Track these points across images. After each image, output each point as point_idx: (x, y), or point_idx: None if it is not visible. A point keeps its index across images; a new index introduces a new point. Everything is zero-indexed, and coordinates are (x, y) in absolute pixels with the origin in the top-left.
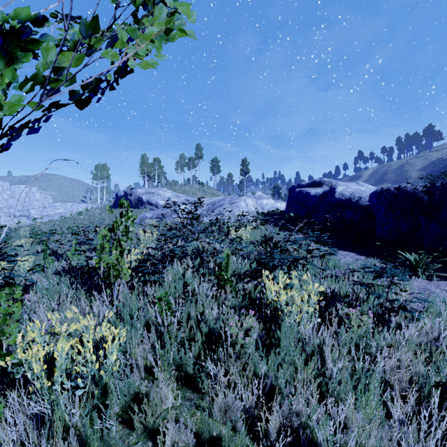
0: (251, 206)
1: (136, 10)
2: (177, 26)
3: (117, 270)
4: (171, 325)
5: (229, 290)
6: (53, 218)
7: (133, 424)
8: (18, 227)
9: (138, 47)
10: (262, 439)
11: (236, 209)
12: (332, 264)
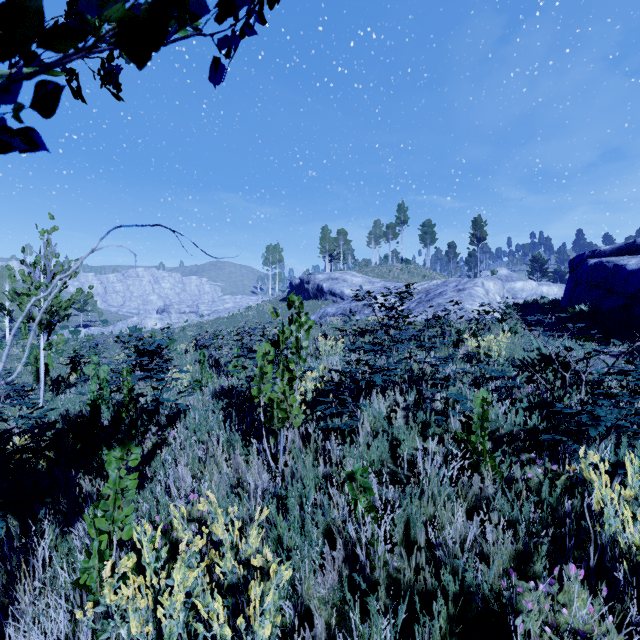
0: (495, 294)
1: None
2: None
3: (284, 411)
4: (374, 541)
5: (489, 478)
6: (221, 314)
7: None
8: (187, 325)
9: None
10: None
11: (468, 299)
12: None
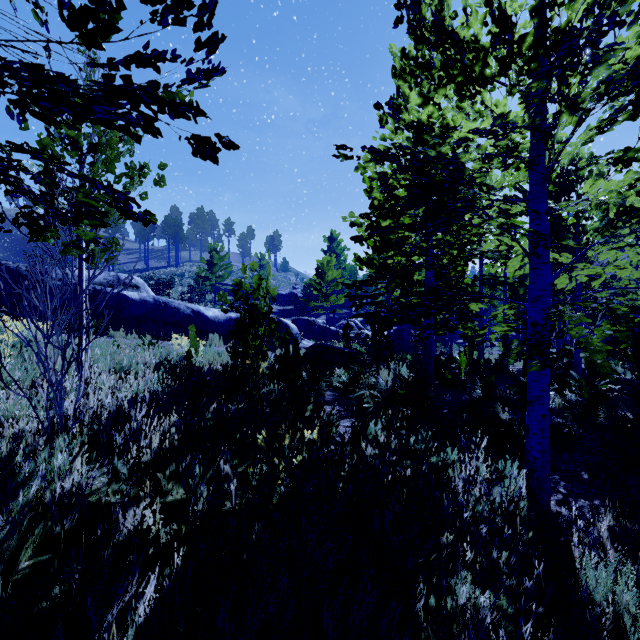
0: None
1: None
2: None
3: None
4: None
5: None
6: None
7: None
8: None
9: None
10: None
11: None
12: None
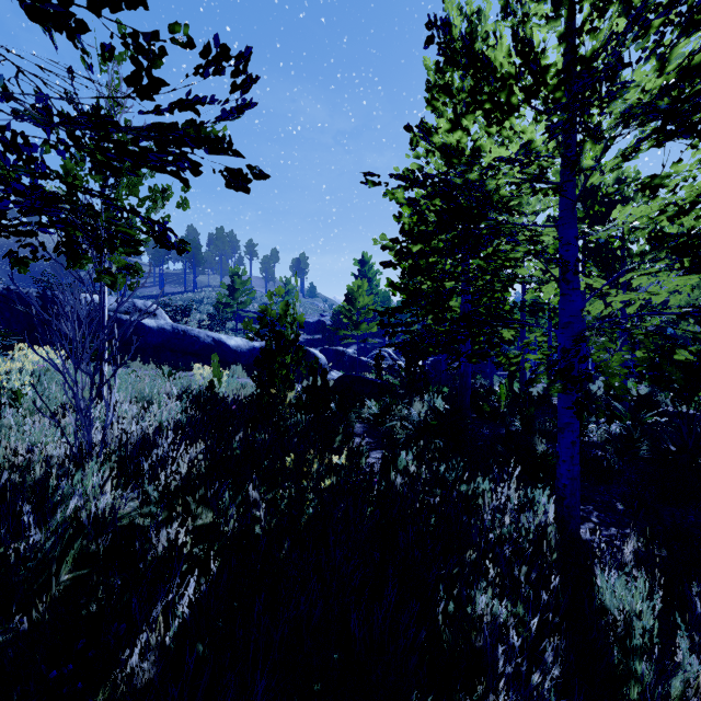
0: None
1: None
2: None
3: None
4: None
5: None
6: None
7: None
8: None
9: None
10: None
11: None
12: None
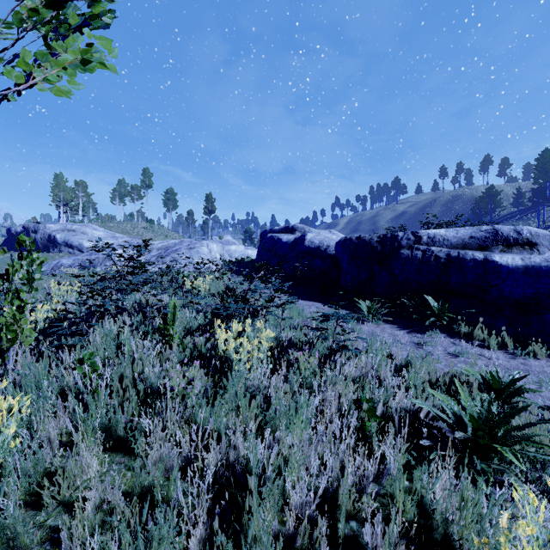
0: (216, 252)
1: (46, 33)
2: (95, 60)
3: (14, 332)
4: (97, 391)
5: (176, 346)
6: None
7: (41, 504)
8: None
9: (49, 73)
10: (198, 479)
11: (196, 255)
12: (296, 314)
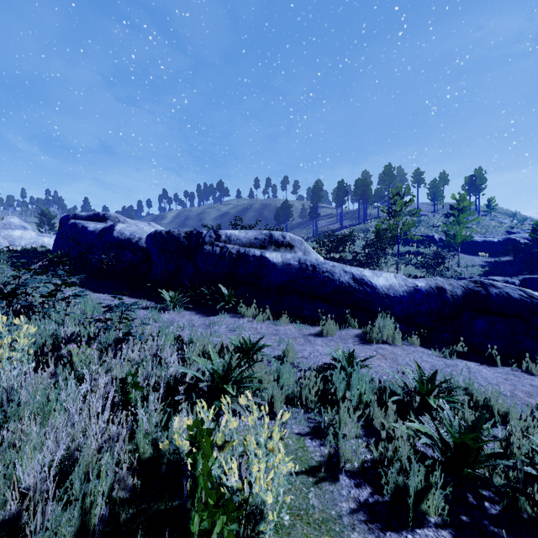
0: None
1: None
2: None
3: None
4: None
5: None
6: None
7: None
8: None
9: None
10: None
11: None
12: (91, 309)
